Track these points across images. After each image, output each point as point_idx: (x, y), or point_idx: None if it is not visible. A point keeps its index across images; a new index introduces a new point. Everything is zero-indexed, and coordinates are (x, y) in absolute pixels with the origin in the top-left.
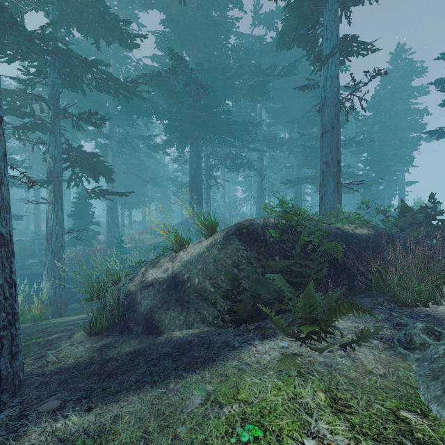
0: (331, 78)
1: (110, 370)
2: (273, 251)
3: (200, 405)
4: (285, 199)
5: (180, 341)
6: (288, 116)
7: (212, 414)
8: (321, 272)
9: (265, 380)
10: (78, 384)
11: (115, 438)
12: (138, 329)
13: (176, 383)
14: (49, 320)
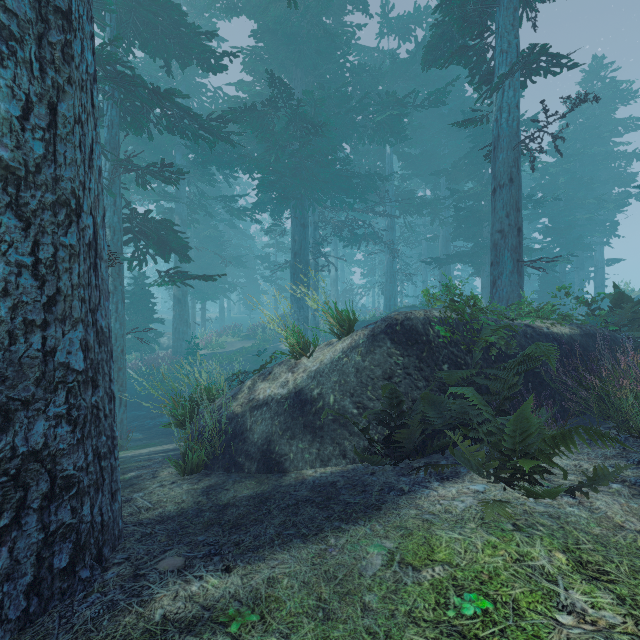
0: (508, 108)
1: (233, 519)
2: (440, 357)
3: (384, 567)
4: (425, 286)
5: (318, 483)
6: (430, 165)
7: (407, 578)
8: (517, 386)
9: (469, 535)
10: (195, 536)
11: (279, 607)
12: (251, 465)
13: (336, 537)
14: None
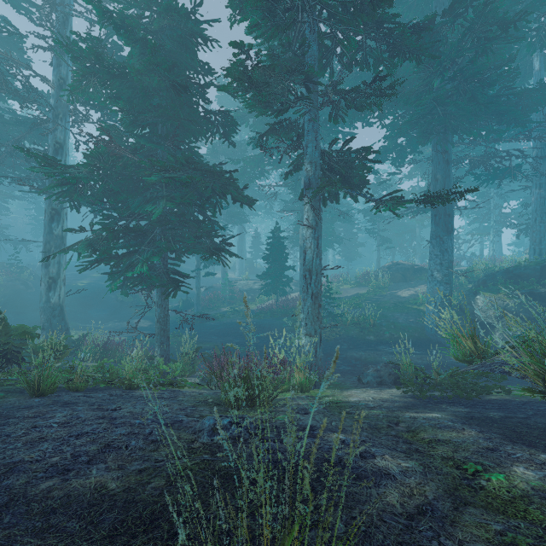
0: None
1: None
2: None
3: None
4: None
5: None
6: None
7: None
8: None
9: None
10: None
11: None
12: None
13: None
14: (312, 391)
